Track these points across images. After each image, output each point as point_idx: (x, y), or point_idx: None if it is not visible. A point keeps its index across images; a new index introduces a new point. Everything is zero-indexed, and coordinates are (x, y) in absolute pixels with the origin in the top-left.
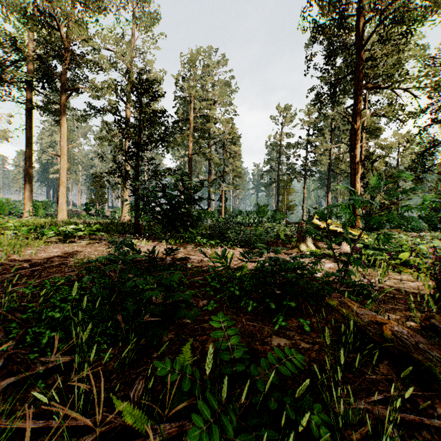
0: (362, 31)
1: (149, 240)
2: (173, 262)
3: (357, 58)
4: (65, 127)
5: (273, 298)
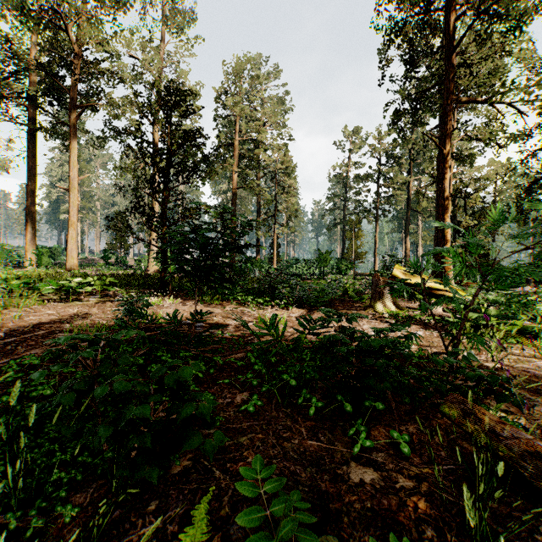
0: (452, 29)
1: (179, 297)
2: (201, 334)
3: (447, 63)
4: (76, 154)
5: (348, 395)
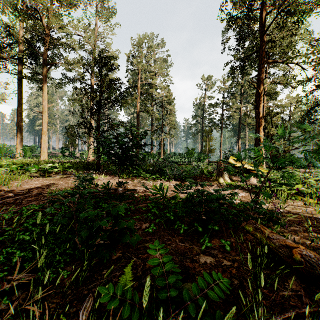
0: (264, 20)
1: (107, 174)
2: (123, 193)
3: (261, 40)
4: (46, 92)
5: (200, 222)
